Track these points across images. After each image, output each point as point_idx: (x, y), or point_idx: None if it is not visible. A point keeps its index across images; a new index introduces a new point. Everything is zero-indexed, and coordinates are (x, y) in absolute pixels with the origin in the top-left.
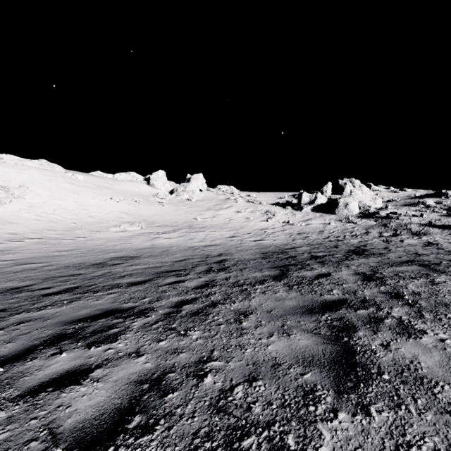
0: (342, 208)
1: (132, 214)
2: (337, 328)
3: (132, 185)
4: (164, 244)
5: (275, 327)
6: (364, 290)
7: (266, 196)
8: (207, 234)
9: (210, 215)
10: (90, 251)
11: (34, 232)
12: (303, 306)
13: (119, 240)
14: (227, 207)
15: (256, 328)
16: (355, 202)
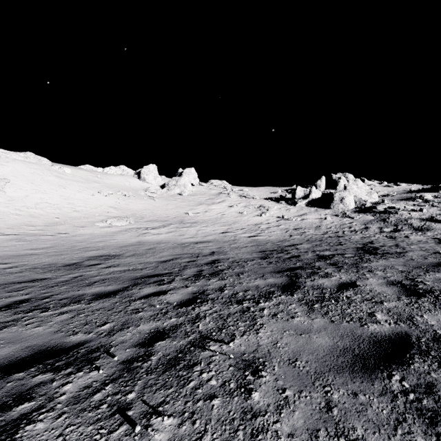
0: (337, 203)
1: (120, 209)
2: (439, 419)
3: (122, 179)
4: (152, 240)
5: (316, 410)
6: (423, 315)
7: (259, 190)
8: (199, 229)
9: (202, 209)
10: (68, 248)
11: (10, 228)
12: (344, 348)
13: (103, 236)
14: (220, 202)
15: (279, 411)
16: (351, 196)
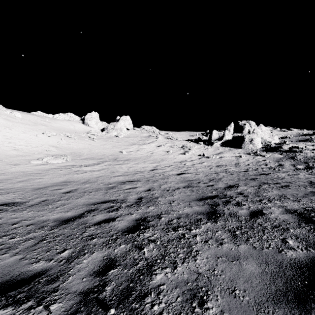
0: (247, 143)
1: (61, 148)
2: None
3: (68, 123)
4: (80, 179)
5: None
6: None
7: (181, 134)
8: (130, 166)
9: (134, 149)
10: None
11: None
12: None
13: (31, 175)
14: (150, 142)
15: None
16: (258, 138)
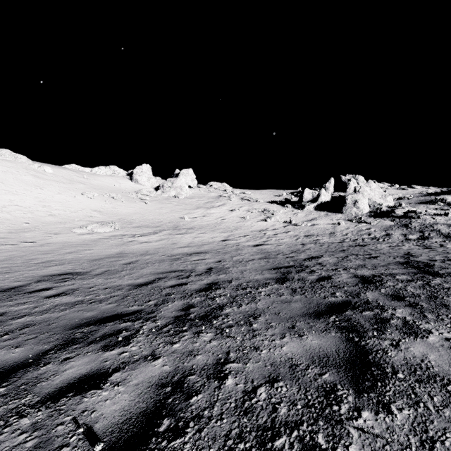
0: (350, 207)
1: (106, 212)
2: None
3: (111, 180)
4: (137, 250)
5: None
6: None
7: (262, 193)
8: (195, 236)
9: (200, 214)
10: (24, 263)
11: None
12: None
13: (78, 245)
14: (220, 205)
15: None
16: (365, 199)
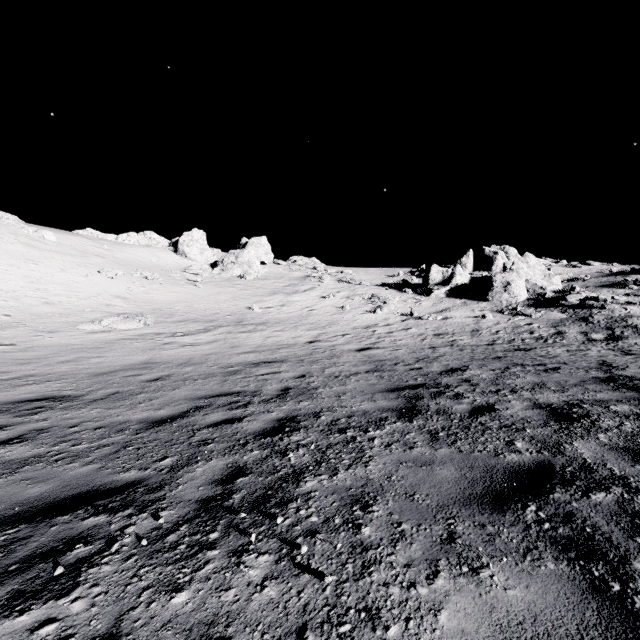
0: (499, 291)
1: (134, 300)
2: None
3: (146, 253)
4: (174, 358)
5: None
6: None
7: (369, 273)
8: (267, 336)
9: (276, 302)
10: None
11: None
12: None
13: (82, 350)
14: (307, 289)
15: None
16: (521, 281)
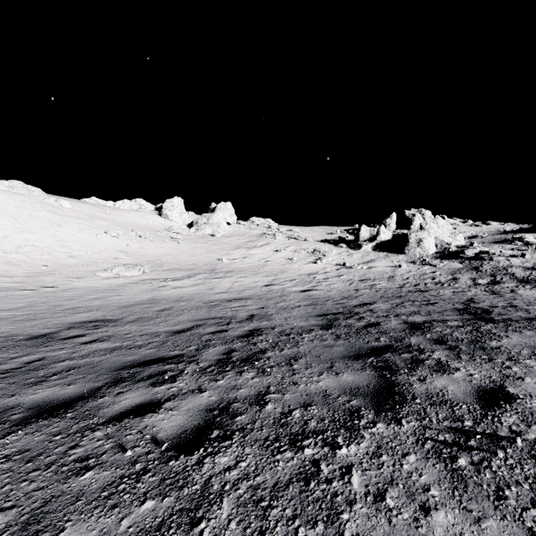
0: (413, 246)
1: (132, 253)
2: None
3: (138, 216)
4: (170, 296)
5: None
6: None
7: (313, 231)
8: (235, 281)
9: (240, 255)
10: (49, 309)
11: None
12: None
13: (104, 291)
14: (263, 245)
15: None
16: (431, 238)
